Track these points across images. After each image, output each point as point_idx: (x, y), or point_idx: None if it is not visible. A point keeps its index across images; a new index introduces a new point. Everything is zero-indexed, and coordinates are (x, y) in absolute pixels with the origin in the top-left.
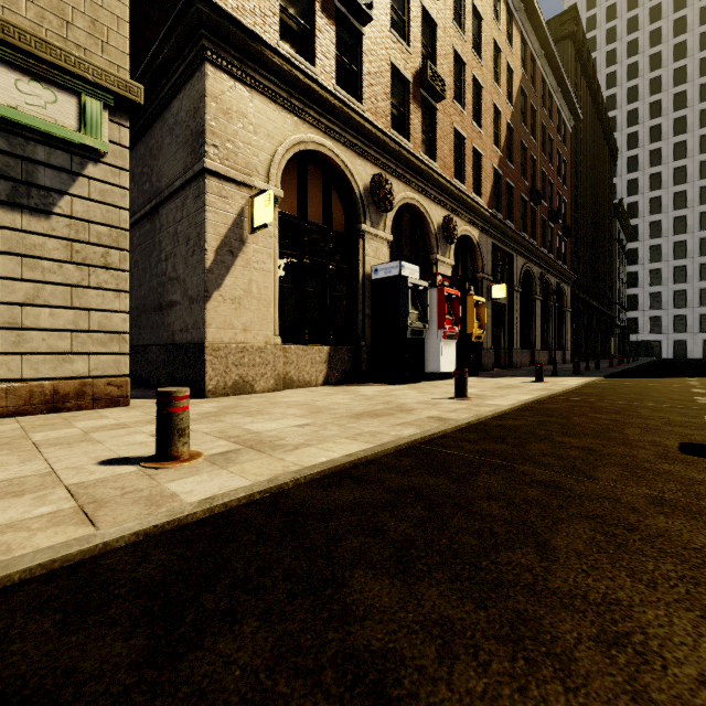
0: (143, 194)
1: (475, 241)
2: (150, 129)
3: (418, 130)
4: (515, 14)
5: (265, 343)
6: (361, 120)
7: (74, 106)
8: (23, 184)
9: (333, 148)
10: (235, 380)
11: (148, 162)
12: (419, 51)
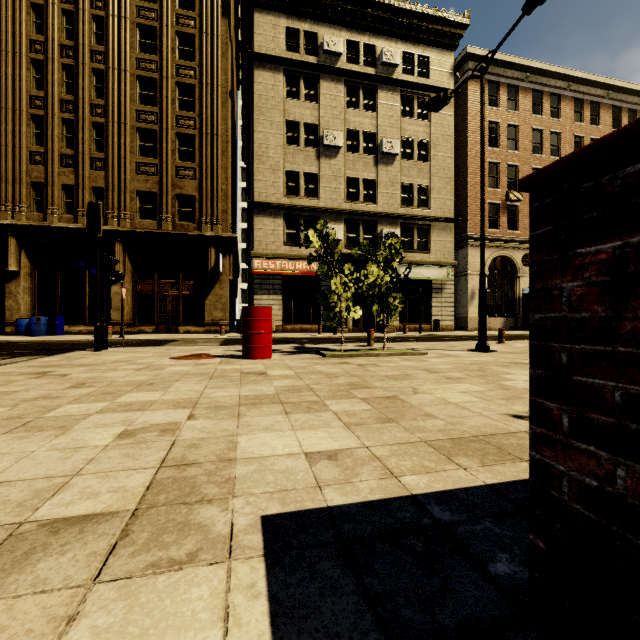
0: None
1: None
2: None
3: None
4: (639, 108)
5: None
6: (517, 239)
7: (445, 271)
8: (438, 289)
9: (506, 252)
10: (475, 327)
11: None
12: None
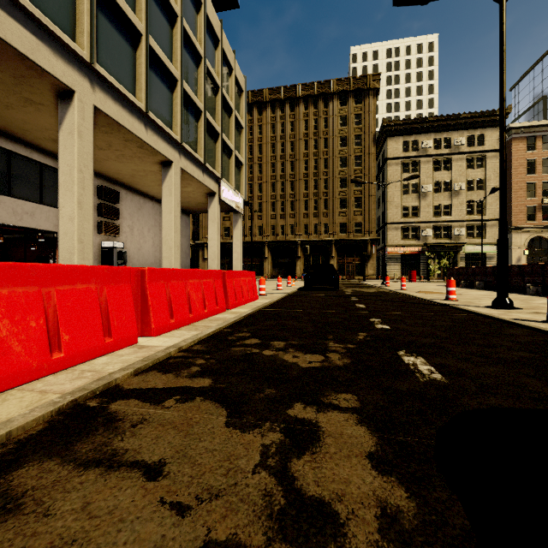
0: None
1: None
2: None
3: None
4: None
5: None
6: None
7: (495, 247)
8: (490, 257)
9: (541, 234)
10: None
11: None
12: None
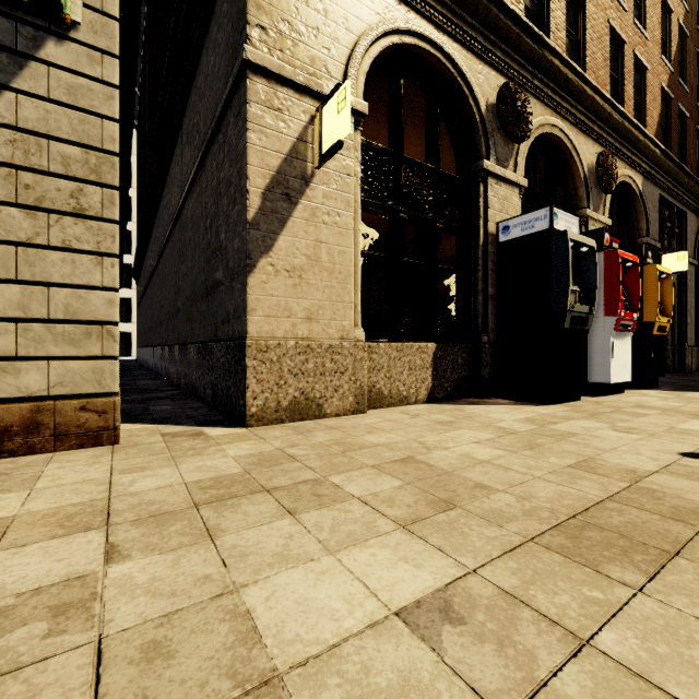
0: (194, 152)
1: (638, 191)
2: (198, 63)
3: (562, 27)
4: None
5: (340, 339)
6: None
7: None
8: None
9: (442, 43)
10: (293, 397)
11: (197, 108)
12: None
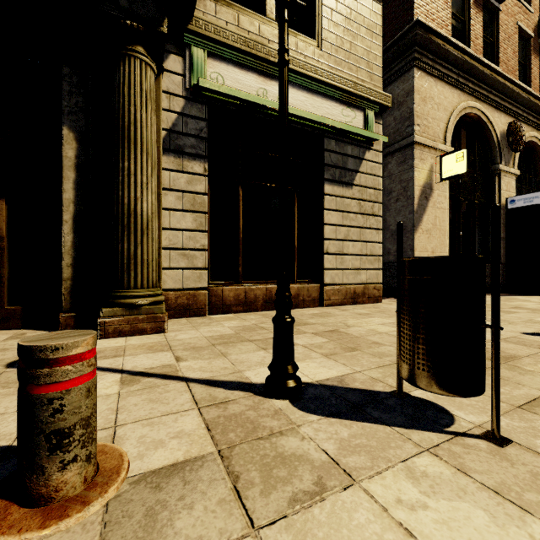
0: None
1: None
2: None
3: (536, 76)
4: None
5: None
6: (503, 81)
7: (362, 118)
8: (343, 170)
9: (481, 108)
10: None
11: None
12: (537, 7)
